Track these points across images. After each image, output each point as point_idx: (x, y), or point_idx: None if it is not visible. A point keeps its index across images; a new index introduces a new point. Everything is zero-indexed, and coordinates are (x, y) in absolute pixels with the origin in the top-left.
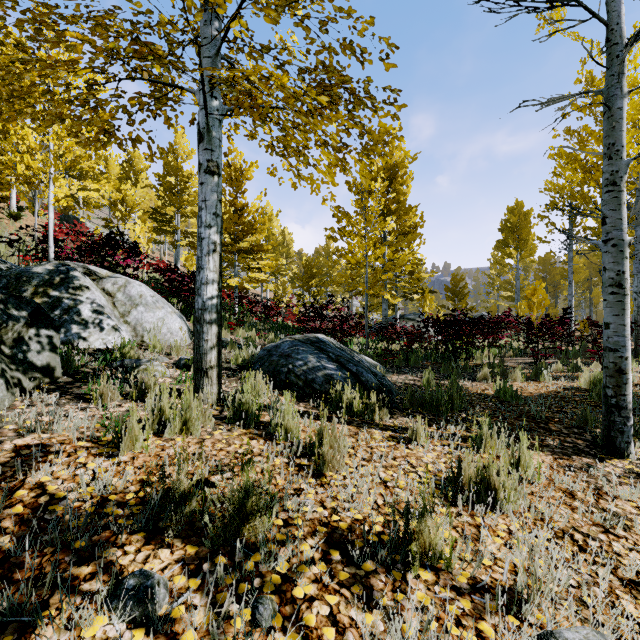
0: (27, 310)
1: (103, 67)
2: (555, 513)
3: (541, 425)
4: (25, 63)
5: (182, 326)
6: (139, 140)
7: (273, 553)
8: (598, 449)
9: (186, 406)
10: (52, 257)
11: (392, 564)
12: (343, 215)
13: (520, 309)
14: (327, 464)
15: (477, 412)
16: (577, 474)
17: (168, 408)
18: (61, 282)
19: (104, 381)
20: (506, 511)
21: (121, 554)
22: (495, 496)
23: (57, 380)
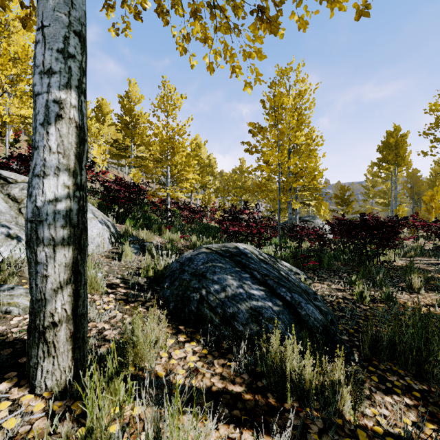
0: None
1: None
2: None
3: None
4: None
5: (102, 232)
6: None
7: None
8: None
9: None
10: None
11: None
12: (259, 129)
13: (398, 212)
14: None
15: None
16: None
17: None
18: None
19: None
20: None
21: None
22: None
23: None
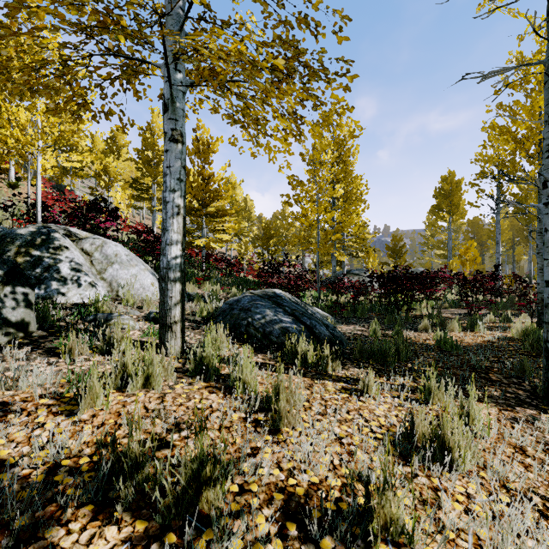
0: (3, 269)
1: (78, 46)
2: (509, 472)
3: (482, 375)
4: (1, 38)
5: (154, 282)
6: (111, 113)
7: (226, 532)
8: (539, 400)
9: (148, 362)
10: (40, 220)
11: (352, 539)
12: (297, 183)
13: (452, 265)
14: (283, 420)
15: (421, 362)
16: (523, 427)
17: (131, 364)
18: (42, 243)
19: (73, 336)
20: (461, 471)
21: (64, 534)
22: (450, 455)
23: (32, 334)
